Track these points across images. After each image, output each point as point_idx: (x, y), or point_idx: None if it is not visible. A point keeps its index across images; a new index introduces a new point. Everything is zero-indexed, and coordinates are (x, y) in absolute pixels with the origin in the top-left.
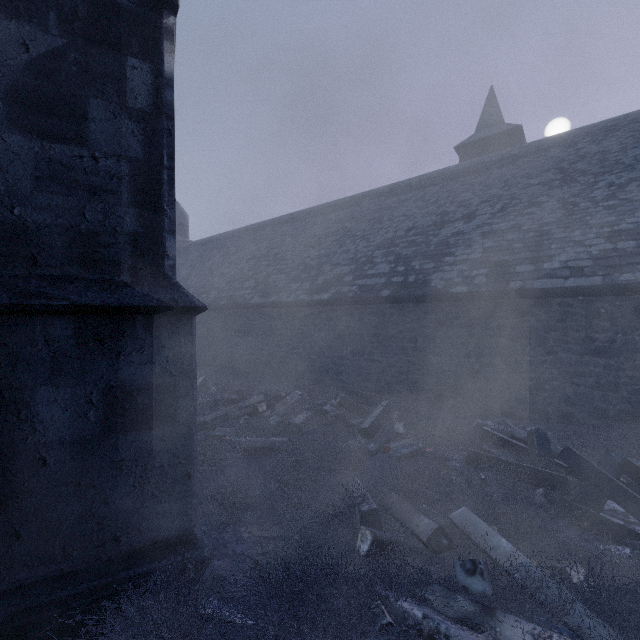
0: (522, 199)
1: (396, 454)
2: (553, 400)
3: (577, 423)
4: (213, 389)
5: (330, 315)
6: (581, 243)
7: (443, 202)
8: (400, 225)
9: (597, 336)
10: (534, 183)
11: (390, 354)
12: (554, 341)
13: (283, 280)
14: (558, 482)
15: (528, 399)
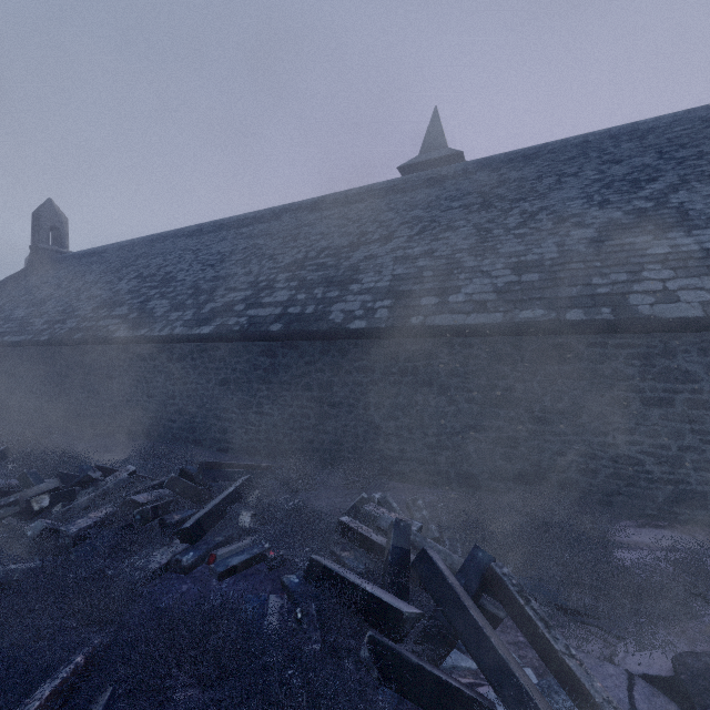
0: (441, 222)
1: (218, 568)
2: (455, 460)
3: (479, 486)
4: (10, 467)
5: (212, 355)
6: (488, 274)
7: (365, 221)
8: (315, 244)
9: (498, 383)
10: (455, 206)
11: (282, 405)
12: (456, 389)
13: (163, 307)
14: (392, 619)
15: (430, 459)
